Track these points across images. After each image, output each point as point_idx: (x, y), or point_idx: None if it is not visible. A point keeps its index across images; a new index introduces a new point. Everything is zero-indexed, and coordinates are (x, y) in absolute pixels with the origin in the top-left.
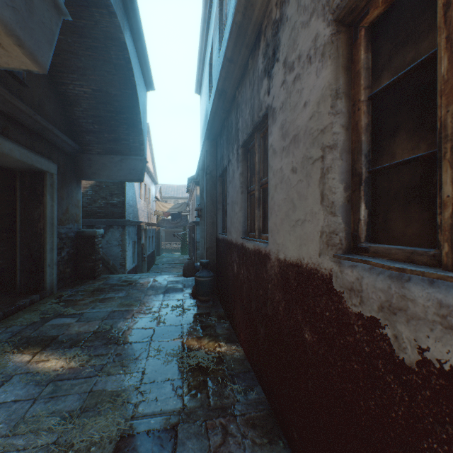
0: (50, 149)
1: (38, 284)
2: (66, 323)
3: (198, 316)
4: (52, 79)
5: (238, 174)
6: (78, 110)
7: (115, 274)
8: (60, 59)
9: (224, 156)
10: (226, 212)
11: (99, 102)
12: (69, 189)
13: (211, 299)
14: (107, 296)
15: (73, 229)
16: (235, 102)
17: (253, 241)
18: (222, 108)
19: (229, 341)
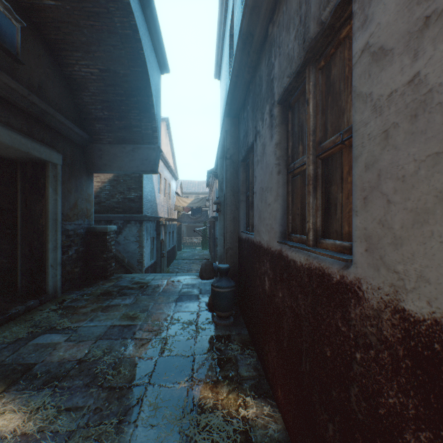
0: (54, 137)
1: (40, 287)
2: (53, 342)
3: (215, 340)
4: (56, 60)
5: (273, 146)
6: (86, 95)
7: (131, 271)
8: (61, 33)
9: (248, 131)
10: (250, 205)
11: (107, 85)
12: (78, 182)
13: (232, 313)
14: (112, 302)
15: (83, 225)
16: (266, 44)
17: (306, 250)
18: (247, 65)
19: (259, 394)
